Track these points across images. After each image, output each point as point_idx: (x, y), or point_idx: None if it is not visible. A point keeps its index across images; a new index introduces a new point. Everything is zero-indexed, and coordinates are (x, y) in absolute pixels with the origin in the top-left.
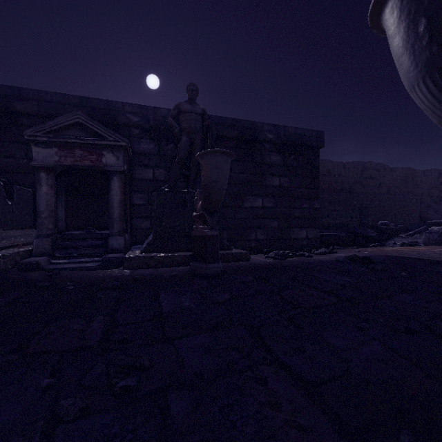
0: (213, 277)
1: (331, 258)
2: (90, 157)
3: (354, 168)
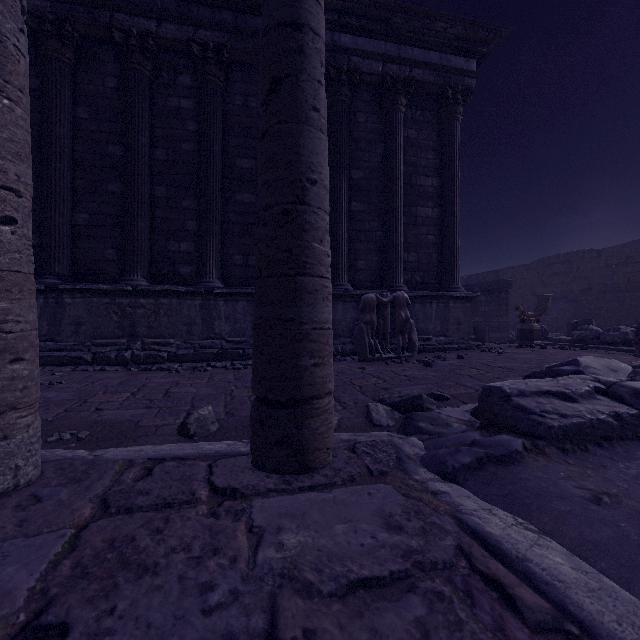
0: None
1: None
2: None
3: None
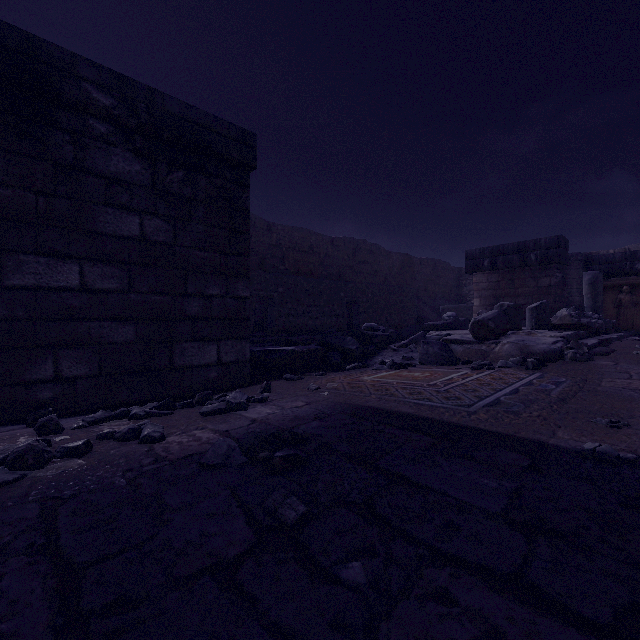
0: None
1: (209, 441)
2: None
3: (345, 246)
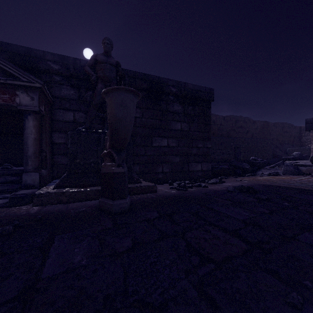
0: (119, 213)
1: (222, 188)
2: (2, 96)
3: (230, 120)
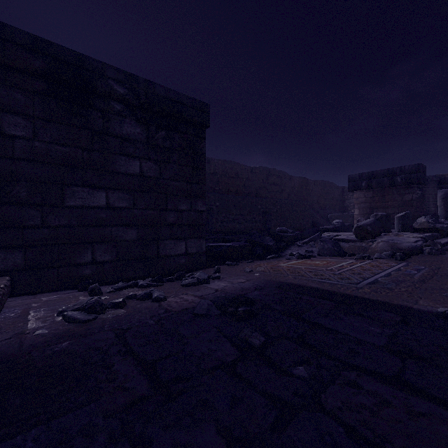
0: None
1: (193, 301)
2: None
3: (260, 173)
